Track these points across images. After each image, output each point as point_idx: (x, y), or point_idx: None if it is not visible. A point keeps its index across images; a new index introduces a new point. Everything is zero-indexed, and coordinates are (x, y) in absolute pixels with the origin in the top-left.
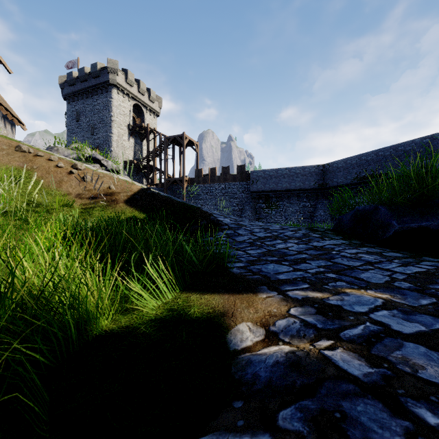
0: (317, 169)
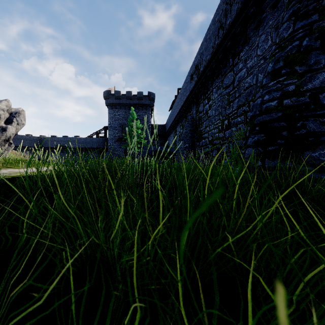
0: (38, 138)
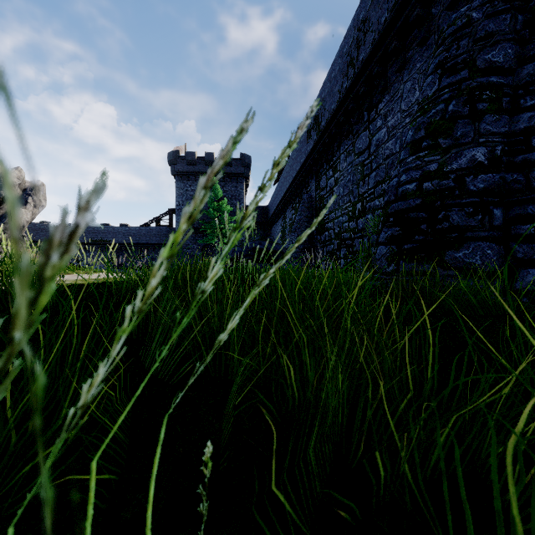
0: None
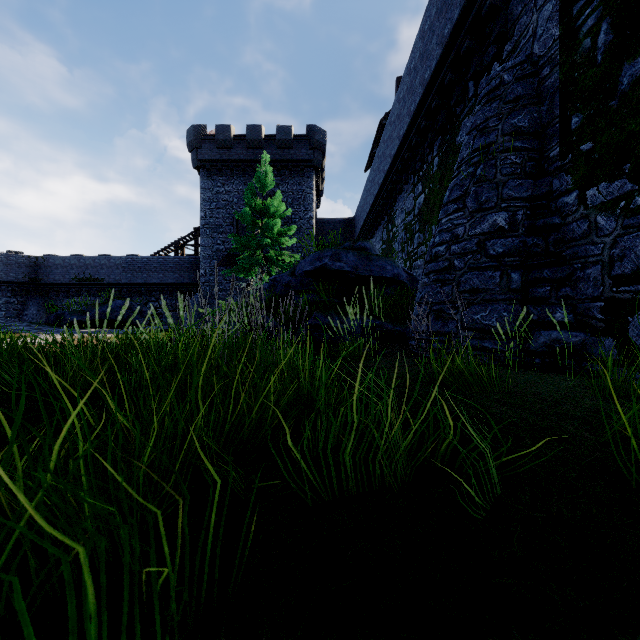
0: (29, 260)
